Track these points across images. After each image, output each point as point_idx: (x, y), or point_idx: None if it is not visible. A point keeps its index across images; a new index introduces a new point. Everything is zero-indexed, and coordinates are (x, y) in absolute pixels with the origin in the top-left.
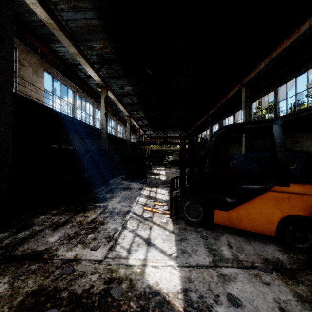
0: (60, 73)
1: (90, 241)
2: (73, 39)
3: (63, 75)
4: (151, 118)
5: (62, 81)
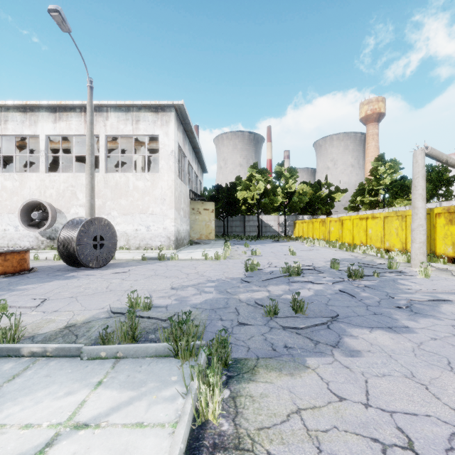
0: None
1: None
2: None
3: None
4: None
5: None
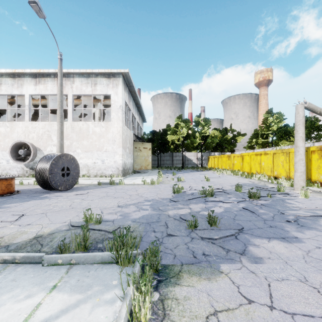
0: None
1: None
2: None
3: None
4: None
5: None
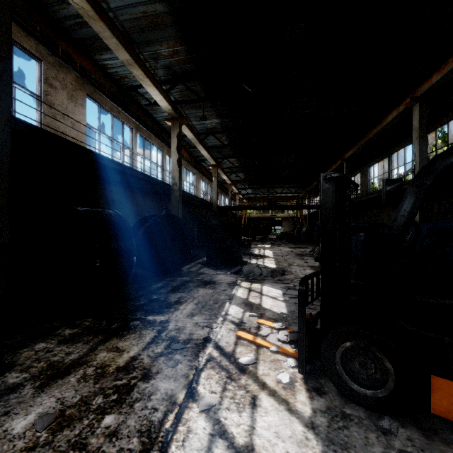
0: (111, 101)
1: (102, 441)
2: (123, 37)
3: (115, 103)
4: (249, 169)
5: (114, 112)
